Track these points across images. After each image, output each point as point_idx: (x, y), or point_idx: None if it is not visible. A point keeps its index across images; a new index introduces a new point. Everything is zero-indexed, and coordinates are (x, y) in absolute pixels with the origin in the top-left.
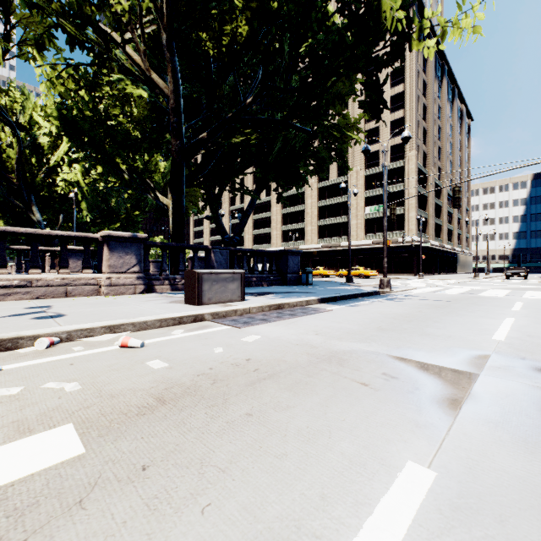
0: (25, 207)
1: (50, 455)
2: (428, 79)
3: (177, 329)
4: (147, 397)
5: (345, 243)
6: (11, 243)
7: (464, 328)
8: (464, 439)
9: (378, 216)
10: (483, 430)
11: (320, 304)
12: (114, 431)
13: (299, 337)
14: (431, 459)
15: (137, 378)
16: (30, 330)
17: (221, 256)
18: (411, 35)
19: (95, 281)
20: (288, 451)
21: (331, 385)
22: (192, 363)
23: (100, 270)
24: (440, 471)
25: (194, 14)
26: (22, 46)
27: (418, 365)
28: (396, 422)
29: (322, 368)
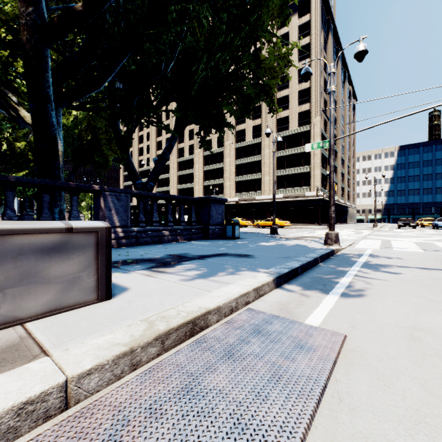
0: None
1: None
2: (328, 58)
3: None
4: None
5: (259, 197)
6: None
7: None
8: None
9: (288, 174)
10: None
11: (281, 292)
12: None
13: None
14: None
15: None
16: None
17: (118, 202)
18: None
19: None
20: None
21: None
22: None
23: None
24: None
25: None
26: None
27: None
28: None
29: None
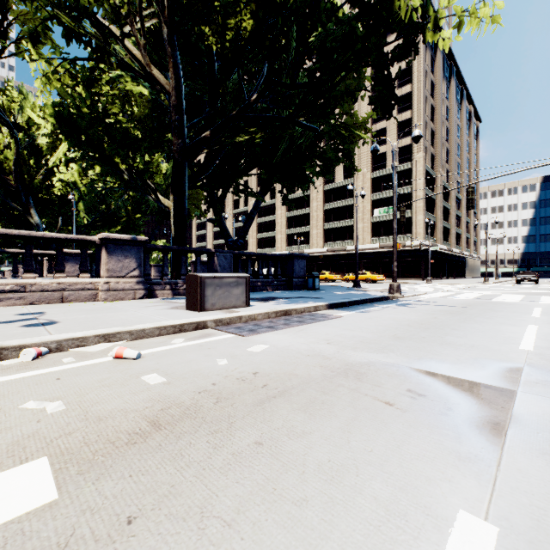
0: (23, 210)
1: (13, 502)
2: (436, 79)
3: (177, 337)
4: (140, 420)
5: (351, 247)
6: (9, 246)
7: (486, 336)
8: (520, 478)
9: (385, 220)
10: (541, 465)
11: (329, 310)
12: (97, 466)
13: (310, 347)
14: (486, 507)
15: (130, 396)
16: (15, 340)
17: (225, 260)
18: (425, 26)
19: (93, 286)
20: (309, 495)
21: (351, 404)
22: (193, 378)
23: (98, 274)
24: (502, 525)
25: (197, 6)
26: (19, 43)
27: (445, 380)
28: (433, 453)
29: (338, 383)
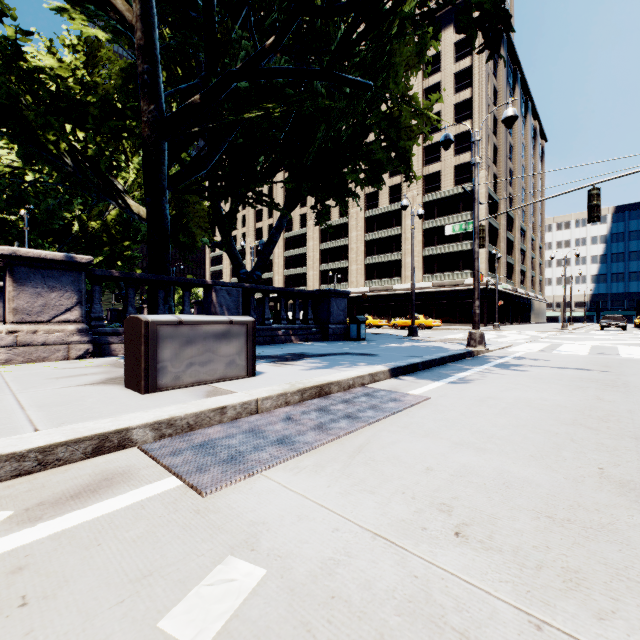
0: None
1: None
2: (499, 84)
3: (1, 500)
4: None
5: (398, 286)
6: None
7: None
8: None
9: (439, 253)
10: None
11: (395, 380)
12: None
13: (410, 573)
14: None
15: None
16: None
17: (229, 297)
18: None
19: None
20: None
21: None
22: None
23: (4, 317)
24: None
25: None
26: None
27: None
28: None
29: None
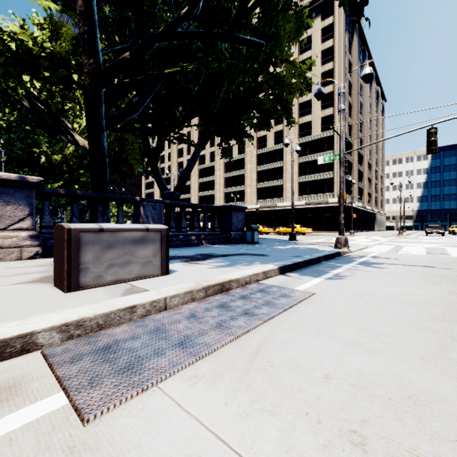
0: None
1: None
2: (353, 59)
3: None
4: None
5: (281, 204)
6: None
7: None
8: None
9: (310, 180)
10: None
11: (283, 276)
12: None
13: None
14: None
15: None
16: None
17: (154, 210)
18: None
19: None
20: None
21: None
22: None
23: None
24: None
25: None
26: None
27: None
28: None
29: None
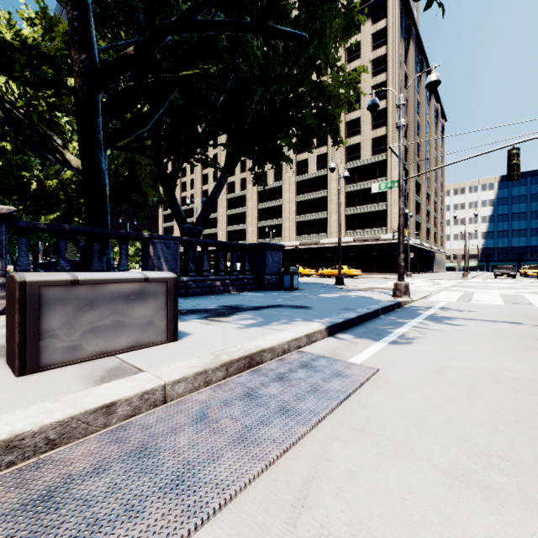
0: None
1: None
2: (409, 71)
3: None
4: None
5: (324, 241)
6: None
7: None
8: None
9: (359, 212)
10: None
11: (333, 339)
12: None
13: None
14: None
15: None
16: None
17: (167, 250)
18: None
19: None
20: None
21: None
22: None
23: None
24: None
25: None
26: None
27: None
28: None
29: None
